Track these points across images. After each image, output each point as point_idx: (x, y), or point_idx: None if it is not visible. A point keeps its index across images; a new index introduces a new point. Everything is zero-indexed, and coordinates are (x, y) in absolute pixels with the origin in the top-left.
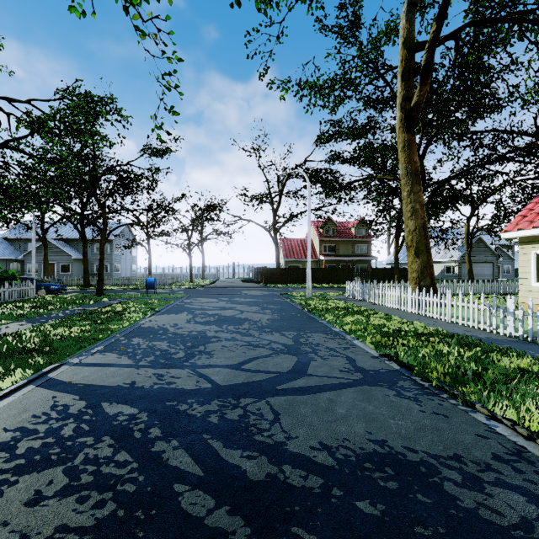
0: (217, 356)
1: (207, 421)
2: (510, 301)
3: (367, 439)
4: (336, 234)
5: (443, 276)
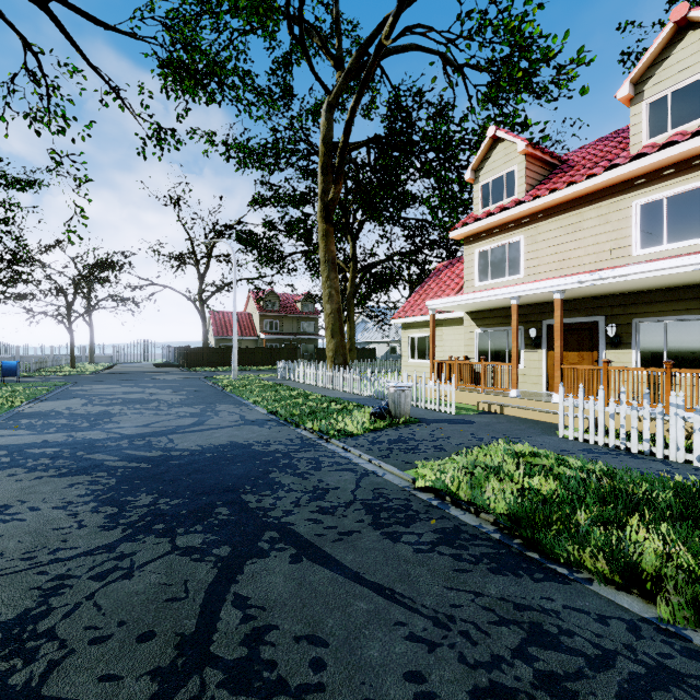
0: (125, 423)
1: (120, 446)
2: (369, 371)
3: (226, 441)
4: (279, 309)
5: (388, 357)
